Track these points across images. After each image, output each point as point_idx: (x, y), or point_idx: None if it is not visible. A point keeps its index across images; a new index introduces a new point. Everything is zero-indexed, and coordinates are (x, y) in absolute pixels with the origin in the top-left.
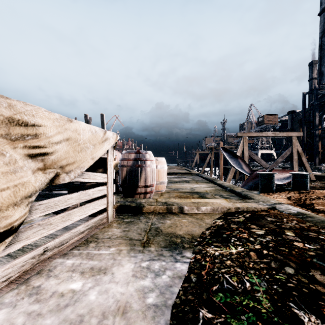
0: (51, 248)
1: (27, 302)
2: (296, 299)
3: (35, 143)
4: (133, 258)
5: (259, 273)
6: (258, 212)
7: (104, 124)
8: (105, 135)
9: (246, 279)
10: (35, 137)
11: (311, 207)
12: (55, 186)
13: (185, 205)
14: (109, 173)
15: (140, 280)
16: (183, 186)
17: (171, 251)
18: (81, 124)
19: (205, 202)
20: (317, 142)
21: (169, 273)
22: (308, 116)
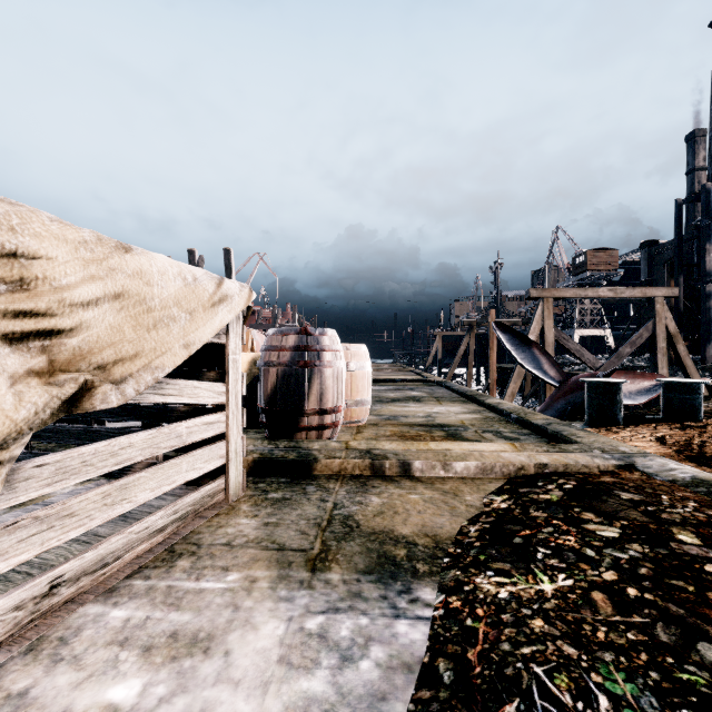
0: (73, 576)
1: None
2: None
3: (22, 305)
4: (284, 604)
5: (630, 664)
6: (593, 477)
7: (233, 272)
8: (220, 290)
9: (594, 683)
10: (21, 289)
11: None
12: (105, 411)
13: (415, 459)
14: (233, 383)
15: (299, 676)
16: (408, 409)
17: (383, 584)
18: (155, 259)
19: (464, 452)
20: (708, 311)
21: (378, 653)
22: (687, 253)
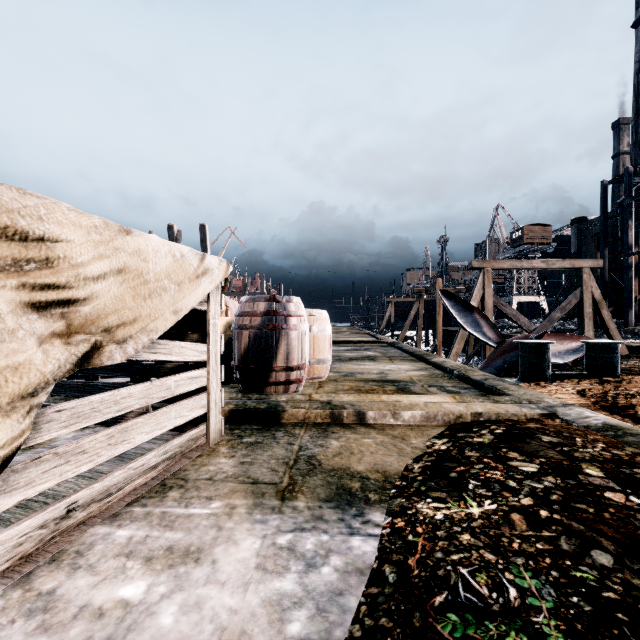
0: (84, 503)
1: (20, 631)
2: (628, 632)
3: (47, 279)
4: (259, 525)
5: (536, 566)
6: (520, 423)
7: (207, 245)
8: (203, 264)
9: (507, 579)
10: (46, 266)
11: (630, 414)
12: (101, 368)
13: (369, 409)
14: (213, 343)
15: (273, 578)
16: (364, 367)
17: (340, 510)
18: (150, 240)
19: (411, 403)
20: (630, 280)
21: (336, 561)
22: (612, 228)
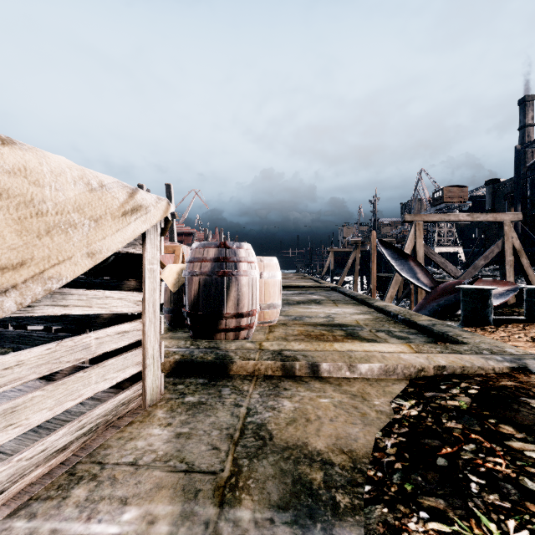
0: None
1: None
2: None
3: None
4: None
5: None
6: (492, 380)
7: (172, 202)
8: (133, 199)
9: None
10: None
11: None
12: (36, 317)
13: (323, 361)
14: (150, 291)
15: None
16: (311, 310)
17: (300, 528)
18: (49, 158)
19: (367, 353)
20: None
21: None
22: (522, 188)
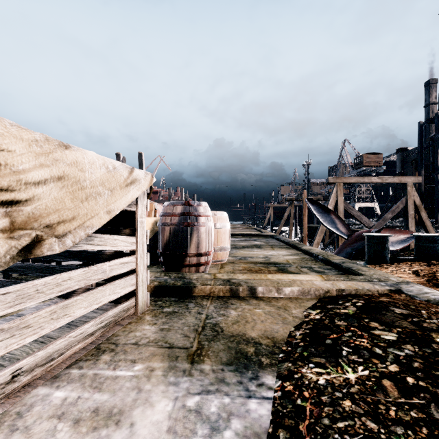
0: (29, 368)
1: None
2: None
3: None
4: (172, 387)
5: (415, 436)
6: (374, 297)
7: (143, 167)
8: (131, 175)
9: None
10: None
11: None
12: (58, 255)
13: (259, 286)
14: (140, 236)
15: None
16: (253, 253)
17: (239, 373)
18: (87, 154)
19: (290, 281)
20: None
21: (237, 425)
22: (425, 155)
